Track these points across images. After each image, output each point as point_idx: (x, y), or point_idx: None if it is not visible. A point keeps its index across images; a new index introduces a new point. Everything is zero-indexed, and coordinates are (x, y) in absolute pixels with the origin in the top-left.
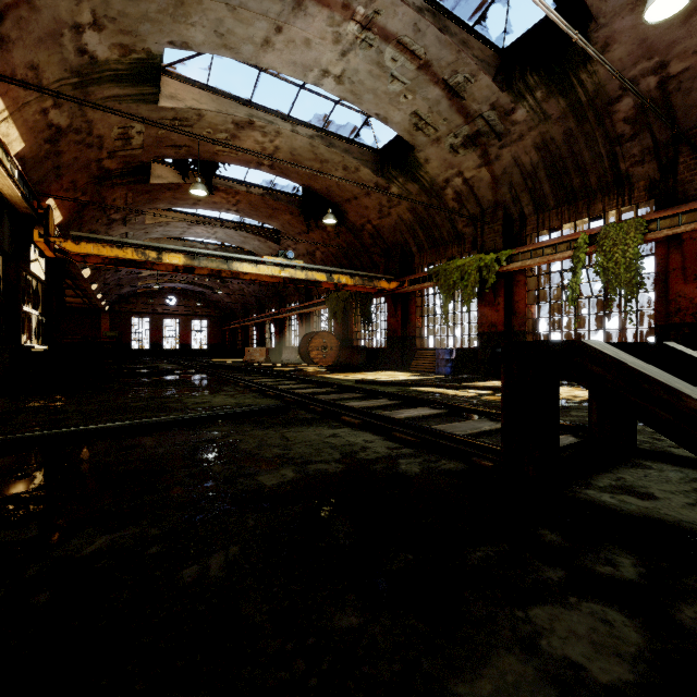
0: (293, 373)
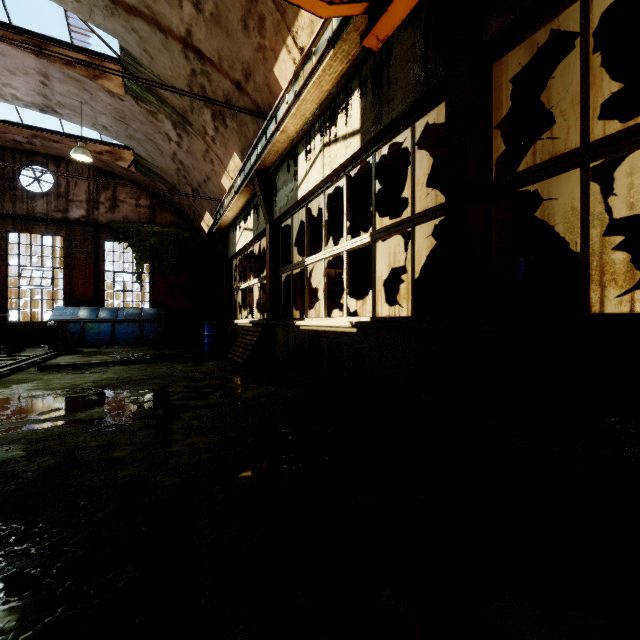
0: None
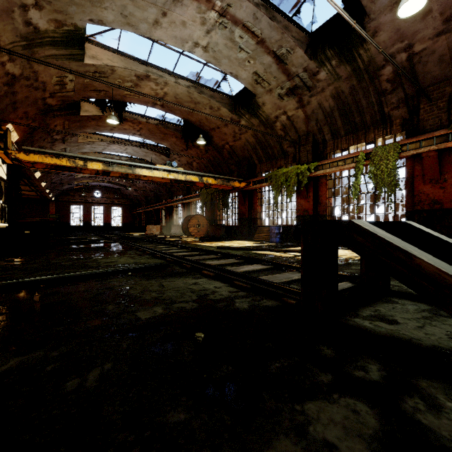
0: (177, 242)
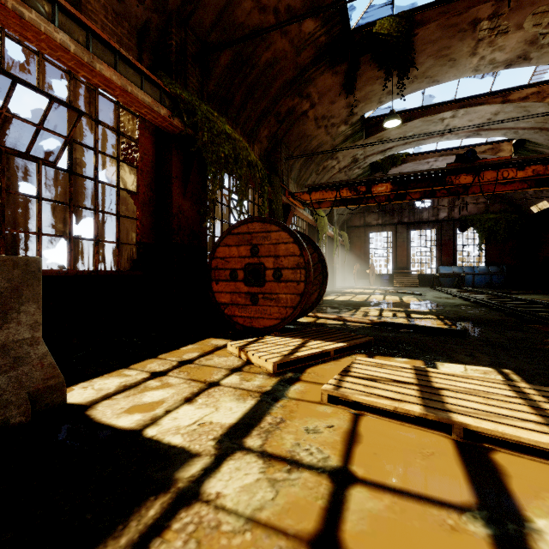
0: (439, 307)
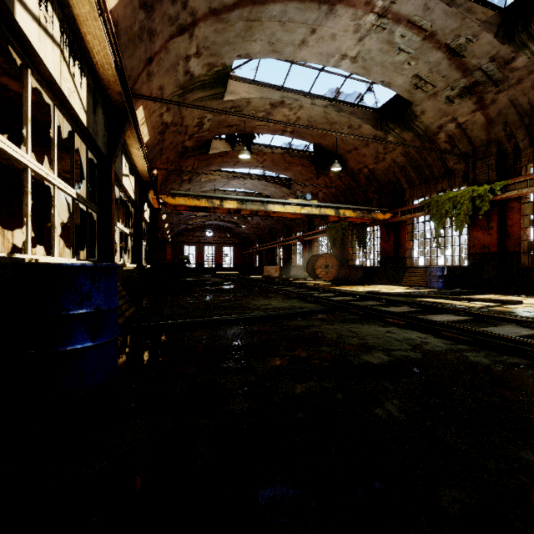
0: (308, 285)
